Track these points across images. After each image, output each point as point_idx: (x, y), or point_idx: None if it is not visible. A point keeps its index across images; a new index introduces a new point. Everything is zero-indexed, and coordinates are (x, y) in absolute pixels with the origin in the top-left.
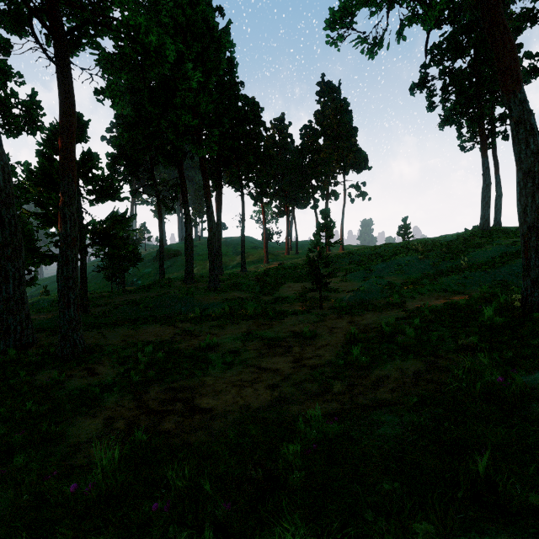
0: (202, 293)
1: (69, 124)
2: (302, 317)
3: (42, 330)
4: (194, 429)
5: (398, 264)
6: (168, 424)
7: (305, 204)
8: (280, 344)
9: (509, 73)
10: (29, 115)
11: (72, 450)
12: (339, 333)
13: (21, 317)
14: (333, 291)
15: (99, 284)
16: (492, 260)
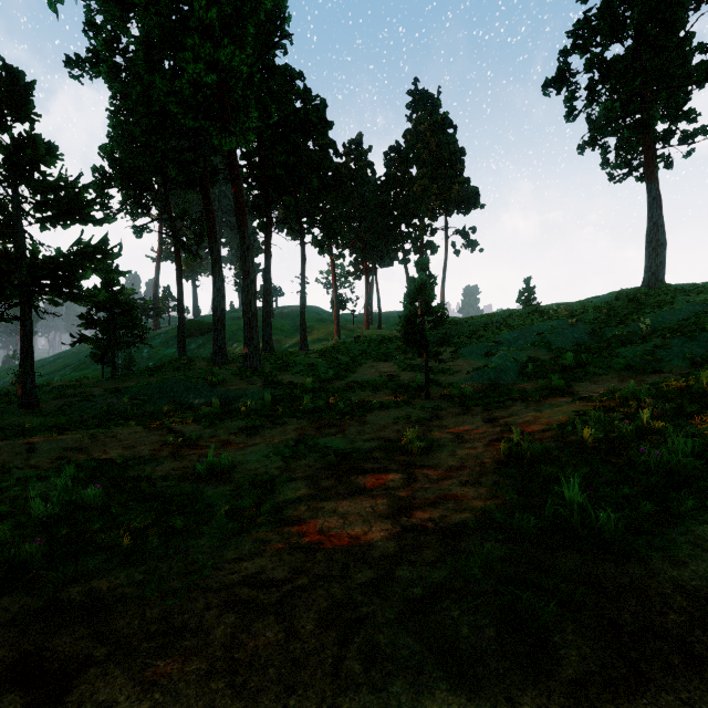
0: (231, 376)
1: None
2: (398, 411)
3: None
4: None
5: (538, 331)
6: None
7: (391, 256)
8: (359, 466)
9: None
10: None
11: None
12: (477, 442)
13: None
14: (442, 373)
15: (100, 370)
16: (691, 322)
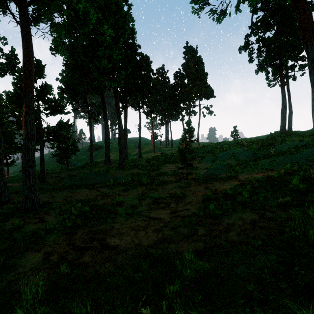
0: (115, 170)
1: (29, 62)
2: (176, 184)
3: (15, 193)
4: (103, 262)
5: (233, 152)
6: (87, 258)
7: (176, 118)
8: (162, 202)
9: (307, 30)
10: (10, 63)
11: (18, 277)
12: (199, 195)
13: (1, 184)
14: (194, 169)
15: (55, 165)
16: (289, 150)
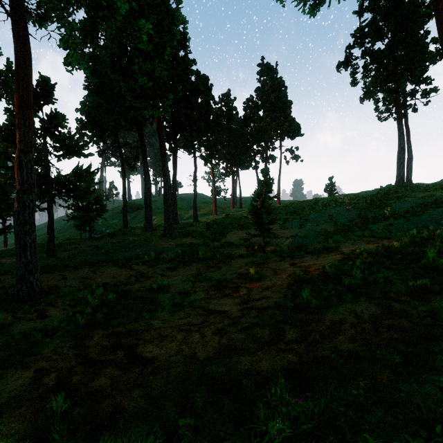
0: (158, 239)
1: (25, 74)
2: (247, 259)
3: (9, 272)
4: (130, 388)
5: (329, 213)
6: (103, 380)
7: (248, 165)
8: (227, 286)
9: None
10: (6, 83)
11: None
12: (283, 275)
13: None
14: (274, 237)
15: (73, 233)
16: (412, 210)
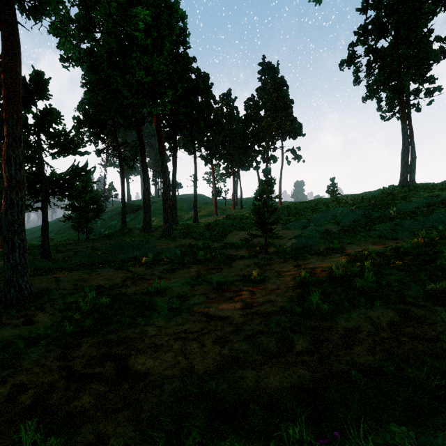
0: (157, 240)
1: (12, 63)
2: (249, 261)
3: (0, 275)
4: (117, 409)
5: (333, 214)
6: (86, 399)
7: (249, 165)
8: (228, 288)
9: None
10: None
11: None
12: (288, 277)
13: None
14: (276, 238)
15: (72, 234)
16: (418, 210)
